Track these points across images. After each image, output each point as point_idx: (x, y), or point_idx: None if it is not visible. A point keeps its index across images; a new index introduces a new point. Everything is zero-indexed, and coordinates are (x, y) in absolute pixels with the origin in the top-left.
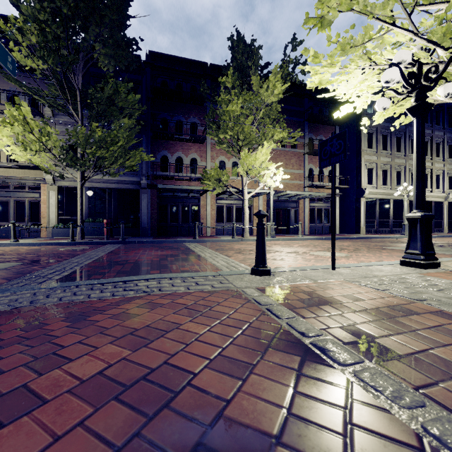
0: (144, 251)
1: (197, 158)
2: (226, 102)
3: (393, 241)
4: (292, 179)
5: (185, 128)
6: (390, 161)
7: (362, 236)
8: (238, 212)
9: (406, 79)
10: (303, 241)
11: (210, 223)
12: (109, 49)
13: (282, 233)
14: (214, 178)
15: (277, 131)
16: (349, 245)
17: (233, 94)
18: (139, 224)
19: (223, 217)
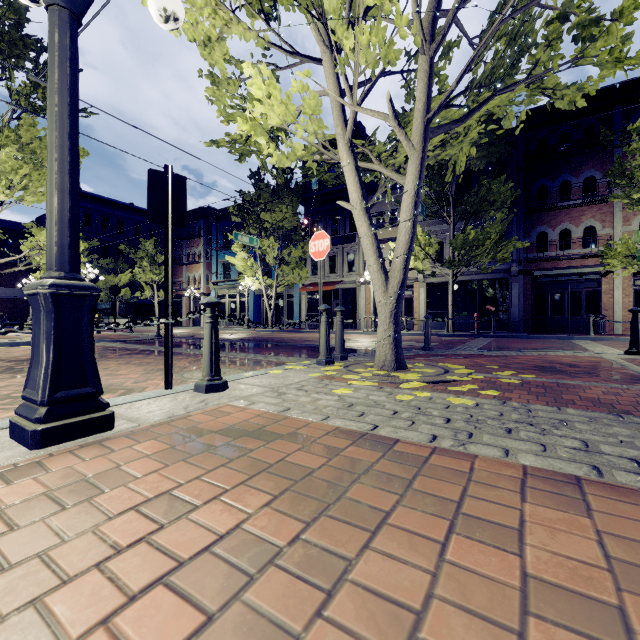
0: (522, 343)
1: (595, 225)
2: None
3: None
4: None
5: (574, 189)
6: None
7: None
8: None
9: None
10: None
11: (619, 316)
12: (482, 151)
13: None
14: (621, 255)
15: None
16: None
17: None
18: (507, 317)
19: None
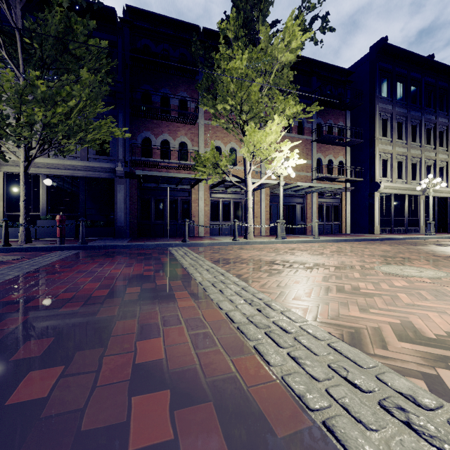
0: (99, 265)
1: (187, 142)
2: (226, 60)
3: (436, 244)
4: (298, 170)
5: (172, 105)
6: (405, 152)
7: (388, 237)
8: (236, 209)
9: None
10: (324, 244)
11: (203, 221)
12: None
13: (286, 233)
14: (209, 161)
15: (290, 103)
16: (397, 250)
17: (235, 49)
18: (114, 222)
19: (219, 214)
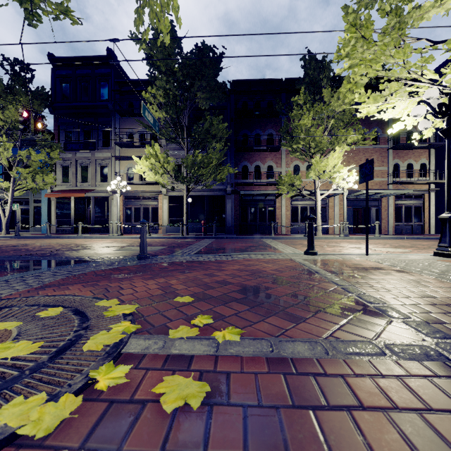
0: (233, 243)
1: (273, 165)
2: (298, 117)
3: None
4: None
5: (262, 140)
6: None
7: None
8: (312, 212)
9: (434, 110)
10: (378, 240)
11: (285, 223)
12: (206, 93)
13: (362, 232)
14: (287, 183)
15: (351, 134)
16: (428, 244)
17: (305, 109)
18: (225, 223)
19: (297, 217)
